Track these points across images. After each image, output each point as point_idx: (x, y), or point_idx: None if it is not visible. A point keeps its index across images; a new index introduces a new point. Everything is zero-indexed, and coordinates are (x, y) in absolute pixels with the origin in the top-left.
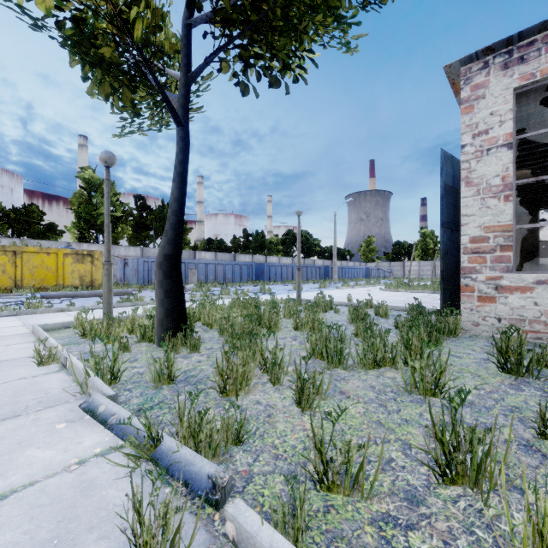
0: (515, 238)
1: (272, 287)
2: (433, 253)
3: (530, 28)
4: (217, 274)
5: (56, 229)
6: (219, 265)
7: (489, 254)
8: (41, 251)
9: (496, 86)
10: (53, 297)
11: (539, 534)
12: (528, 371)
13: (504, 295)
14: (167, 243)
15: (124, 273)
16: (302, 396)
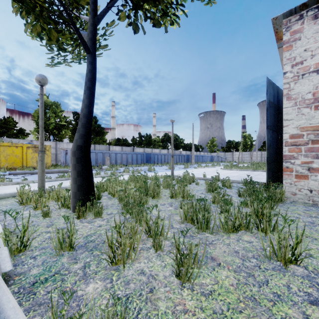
0: None
1: (156, 167)
2: (250, 147)
3: None
4: (122, 159)
5: (24, 132)
6: (124, 154)
7: (303, 146)
8: (12, 145)
9: (308, 31)
10: (17, 174)
11: None
12: None
13: (315, 174)
14: (79, 137)
15: (65, 159)
16: (181, 269)
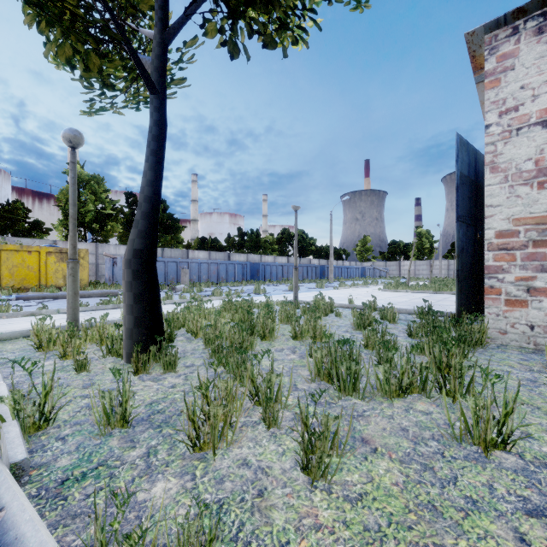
0: None
1: (267, 287)
2: (429, 252)
3: None
4: (210, 273)
5: (42, 226)
6: (213, 264)
7: (519, 251)
8: (21, 249)
9: (528, 54)
10: (30, 299)
11: None
12: None
13: (538, 299)
14: (137, 236)
15: (113, 273)
16: (311, 457)
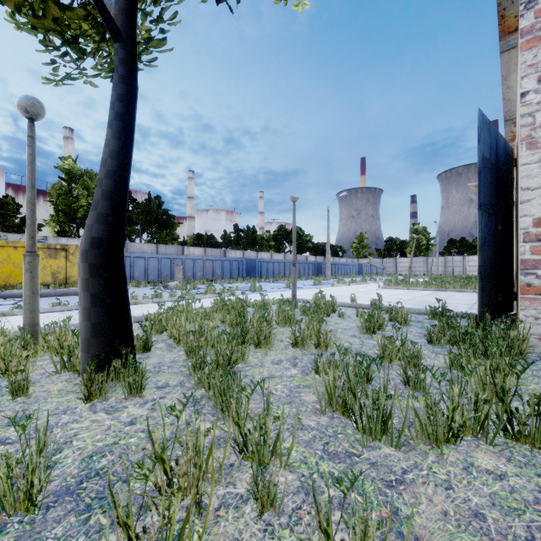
0: None
1: (264, 284)
2: (425, 249)
3: None
4: (205, 270)
5: None
6: (208, 260)
7: None
8: (7, 244)
9: None
10: (11, 297)
11: None
12: None
13: None
14: (96, 221)
15: None
16: None
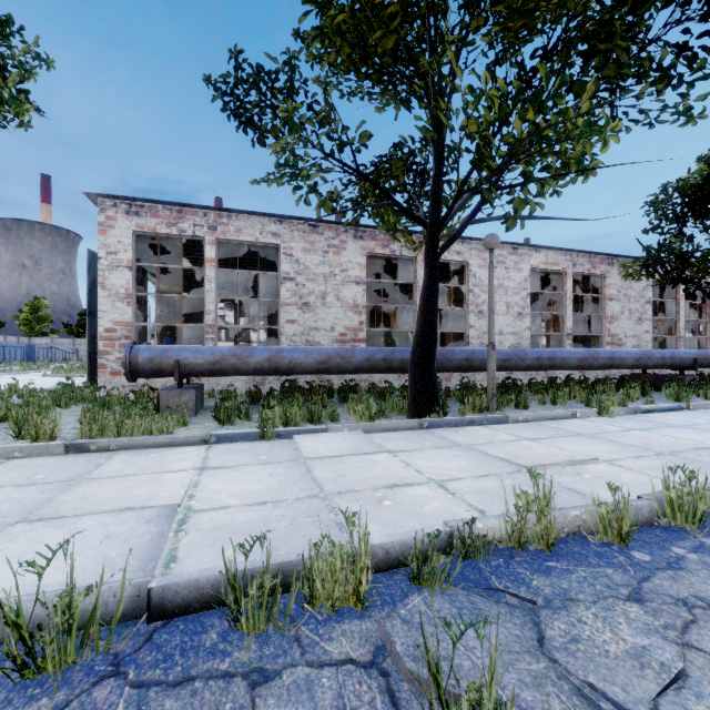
0: (135, 331)
1: None
2: None
3: (140, 198)
4: None
5: None
6: None
7: (118, 341)
8: None
9: (122, 223)
10: None
11: (35, 426)
12: (110, 408)
13: None
14: None
15: None
16: None
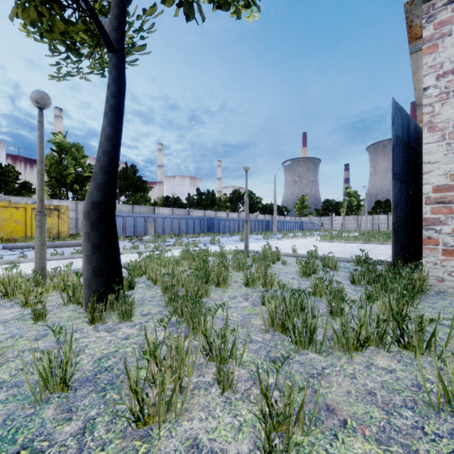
0: None
1: (221, 238)
2: (356, 209)
3: None
4: (173, 227)
5: (30, 187)
6: (175, 218)
7: None
8: (10, 205)
9: None
10: (15, 248)
11: None
12: None
13: None
14: (96, 188)
15: None
16: (274, 444)
